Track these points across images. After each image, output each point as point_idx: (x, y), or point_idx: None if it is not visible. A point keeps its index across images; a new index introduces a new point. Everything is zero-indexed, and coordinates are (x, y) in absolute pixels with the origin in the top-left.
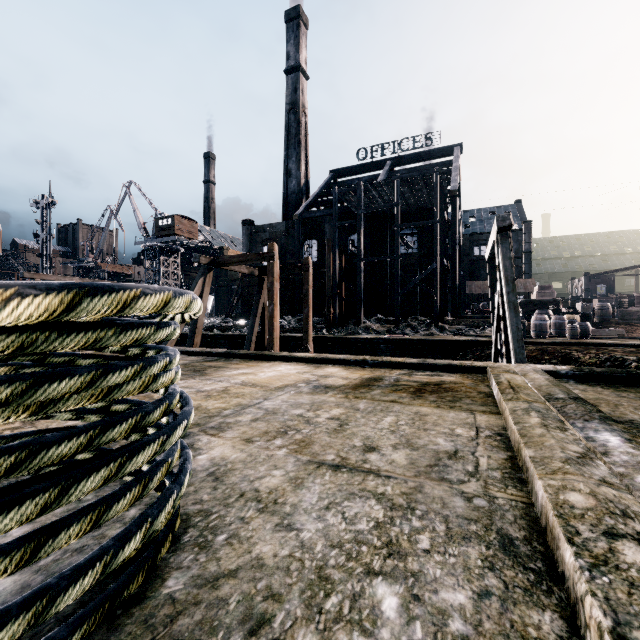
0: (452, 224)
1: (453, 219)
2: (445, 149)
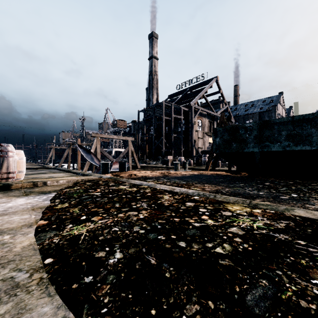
0: (191, 118)
1: (191, 116)
2: (210, 80)
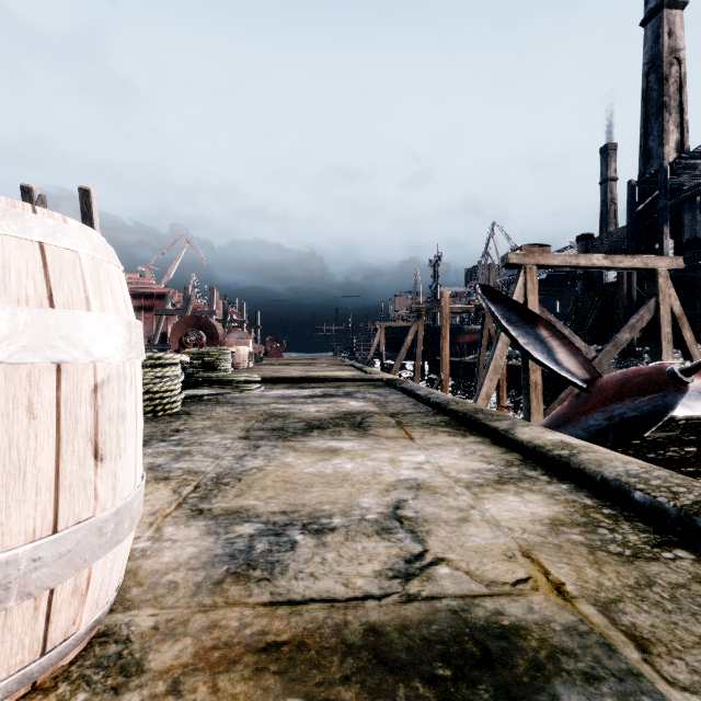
0: None
1: None
2: None
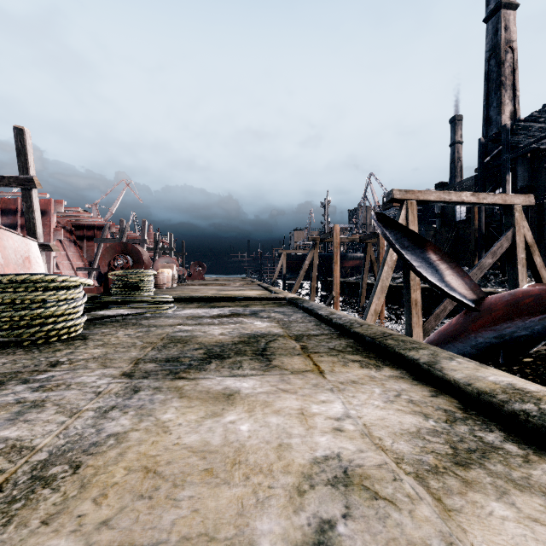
0: None
1: None
2: None
